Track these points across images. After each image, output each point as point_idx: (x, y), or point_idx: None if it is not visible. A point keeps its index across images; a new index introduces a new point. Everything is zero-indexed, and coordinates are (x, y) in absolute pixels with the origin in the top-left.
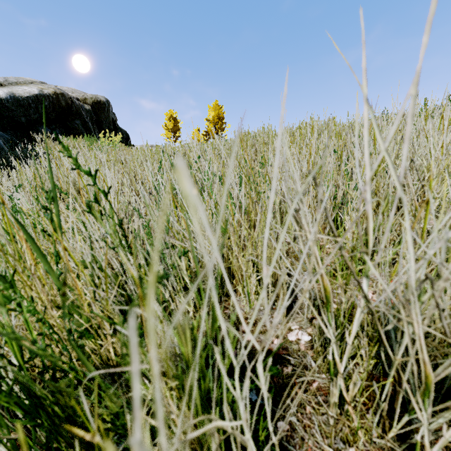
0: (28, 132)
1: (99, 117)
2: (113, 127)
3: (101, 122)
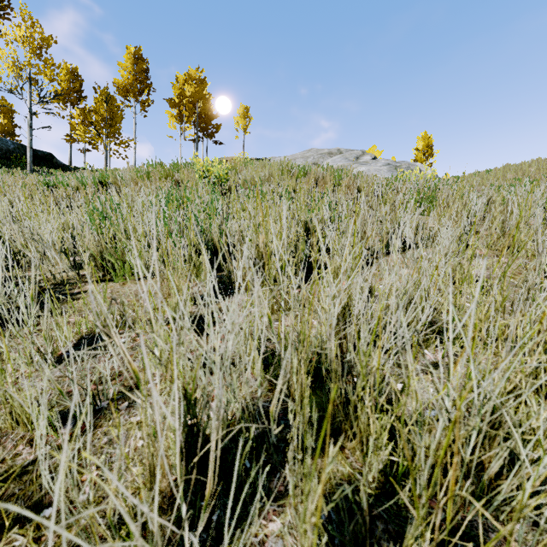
0: None
1: None
2: None
3: None
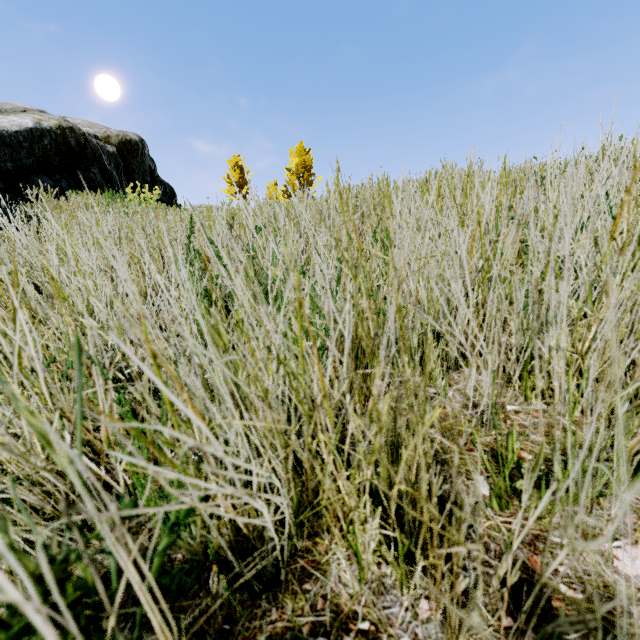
0: (18, 185)
1: (128, 164)
2: (151, 178)
3: (133, 172)
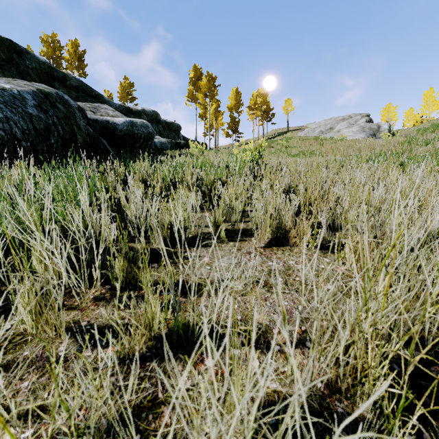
0: None
1: None
2: None
3: None
